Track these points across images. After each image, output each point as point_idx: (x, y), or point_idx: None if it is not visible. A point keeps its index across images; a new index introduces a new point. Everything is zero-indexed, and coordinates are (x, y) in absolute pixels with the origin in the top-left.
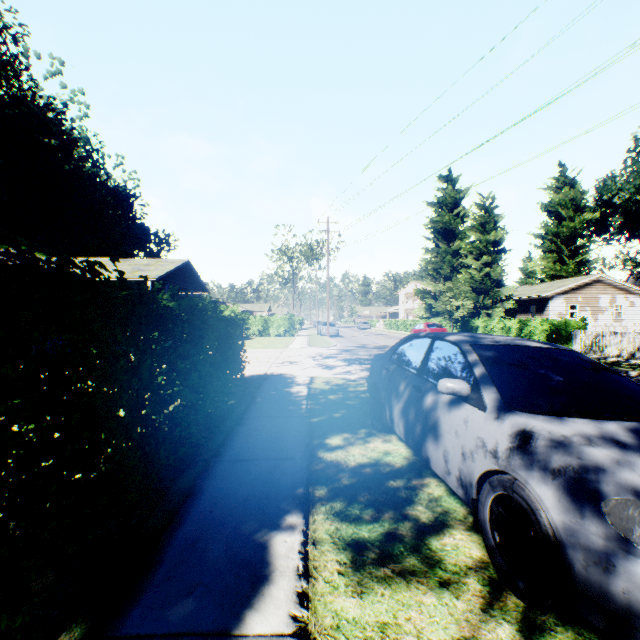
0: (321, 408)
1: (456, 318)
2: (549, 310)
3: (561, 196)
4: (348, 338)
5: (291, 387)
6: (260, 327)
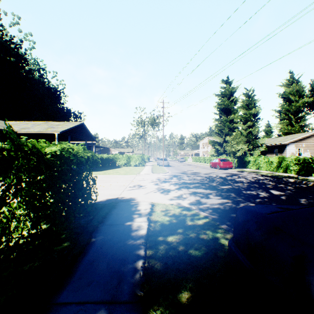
0: (161, 271)
1: (237, 156)
2: (286, 151)
3: (291, 89)
4: (174, 167)
5: (132, 219)
6: (125, 161)
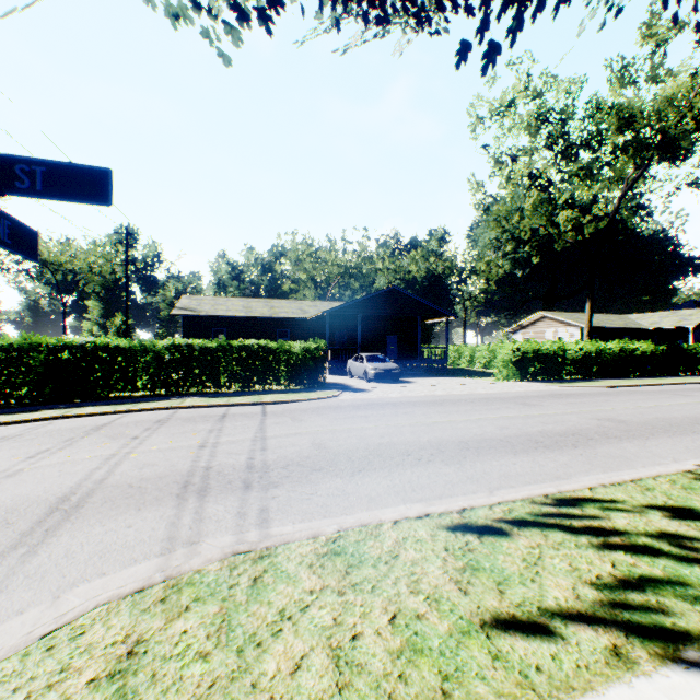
0: None
1: None
2: None
3: None
4: None
5: None
6: None
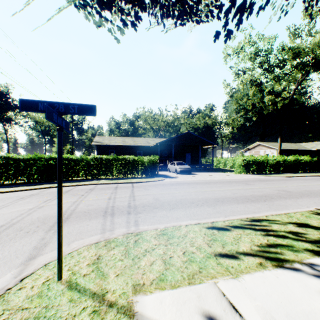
0: None
1: None
2: None
3: None
4: None
5: None
6: None
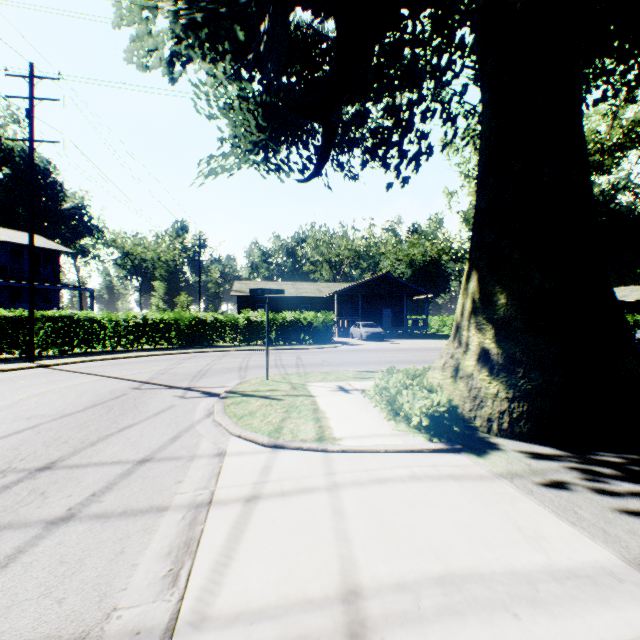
0: None
1: None
2: None
3: None
4: None
5: None
6: None
